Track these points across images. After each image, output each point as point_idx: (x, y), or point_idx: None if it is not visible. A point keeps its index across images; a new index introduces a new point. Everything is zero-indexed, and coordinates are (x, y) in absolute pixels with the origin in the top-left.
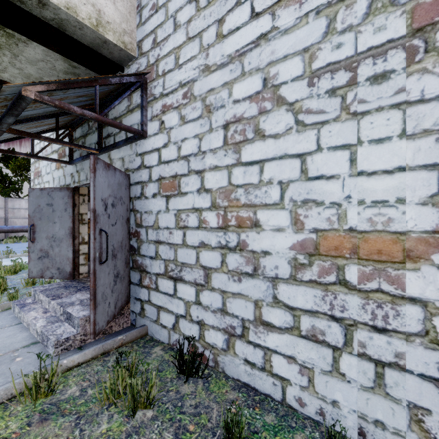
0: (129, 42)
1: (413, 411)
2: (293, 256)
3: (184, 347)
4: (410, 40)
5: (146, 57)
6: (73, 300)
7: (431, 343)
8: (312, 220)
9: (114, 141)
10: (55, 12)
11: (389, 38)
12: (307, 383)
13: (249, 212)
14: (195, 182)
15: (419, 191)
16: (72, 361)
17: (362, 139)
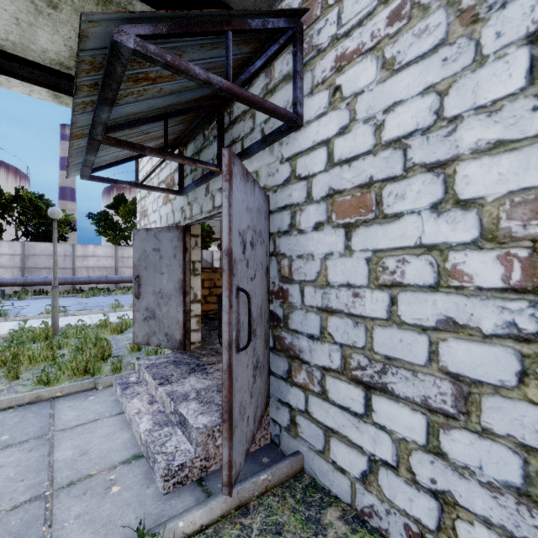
0: None
1: None
2: None
3: None
4: None
5: None
6: (187, 388)
7: None
8: None
9: (241, 149)
10: None
11: None
12: None
13: None
14: (426, 190)
15: None
16: (191, 522)
17: None
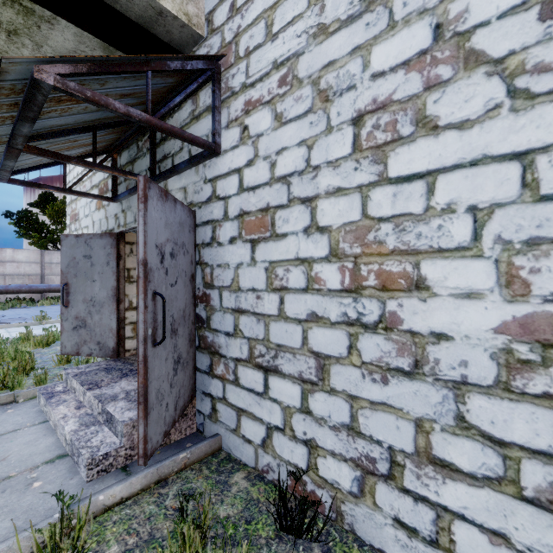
0: (195, 14)
1: None
2: (504, 346)
3: (287, 487)
4: None
5: (219, 34)
6: (116, 391)
7: None
8: (550, 278)
9: (172, 165)
10: None
11: None
12: None
13: (404, 265)
14: (301, 217)
15: None
16: (112, 496)
17: None
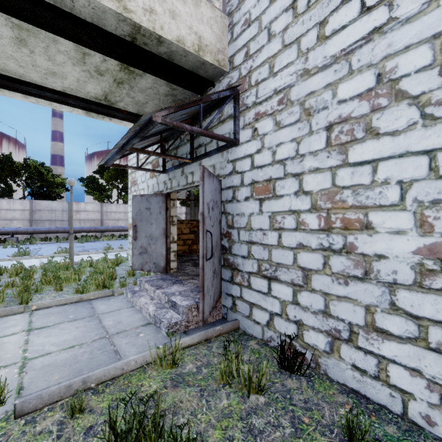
0: (222, 59)
1: None
2: (418, 261)
3: (285, 344)
4: None
5: (238, 70)
6: (173, 290)
7: None
8: None
9: (205, 151)
10: (168, 47)
11: None
12: (438, 401)
13: (358, 214)
14: (292, 185)
15: None
16: (184, 342)
17: None
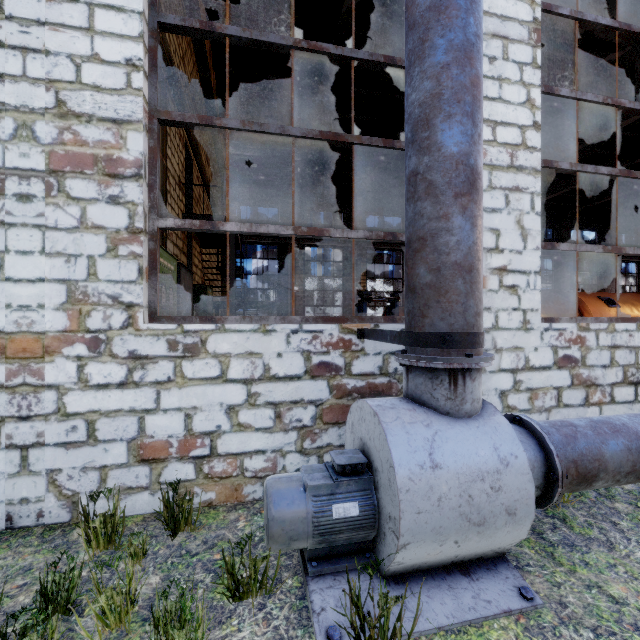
0: None
1: (51, 476)
2: None
3: None
4: (48, 177)
5: None
6: None
7: (62, 417)
8: None
9: None
10: None
11: (32, 167)
12: None
13: None
14: None
15: (55, 299)
16: None
17: (10, 248)
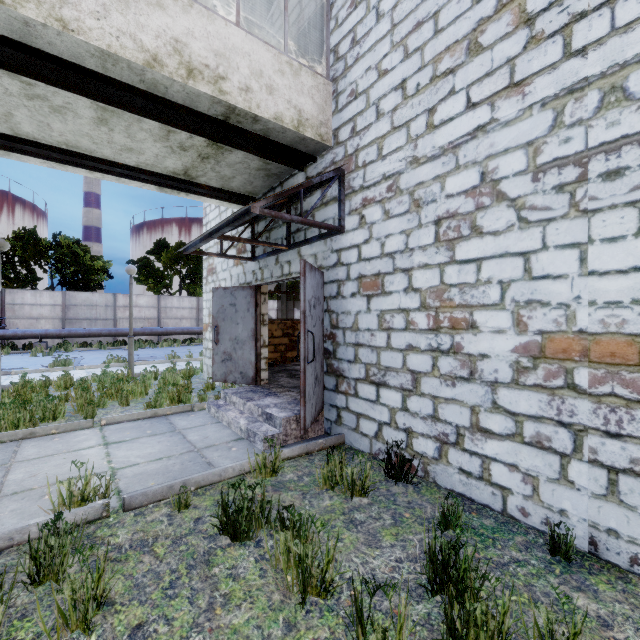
0: (325, 132)
1: None
2: (515, 360)
3: (392, 450)
4: None
5: (343, 147)
6: (267, 403)
7: None
8: (537, 321)
9: (304, 236)
10: (265, 124)
11: (623, 134)
12: (531, 492)
13: (464, 313)
14: (402, 281)
15: None
16: (283, 453)
17: (593, 238)
